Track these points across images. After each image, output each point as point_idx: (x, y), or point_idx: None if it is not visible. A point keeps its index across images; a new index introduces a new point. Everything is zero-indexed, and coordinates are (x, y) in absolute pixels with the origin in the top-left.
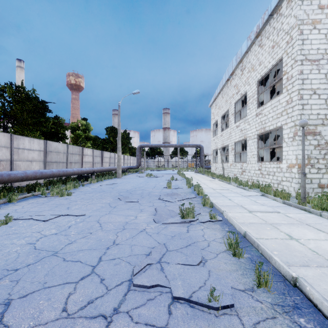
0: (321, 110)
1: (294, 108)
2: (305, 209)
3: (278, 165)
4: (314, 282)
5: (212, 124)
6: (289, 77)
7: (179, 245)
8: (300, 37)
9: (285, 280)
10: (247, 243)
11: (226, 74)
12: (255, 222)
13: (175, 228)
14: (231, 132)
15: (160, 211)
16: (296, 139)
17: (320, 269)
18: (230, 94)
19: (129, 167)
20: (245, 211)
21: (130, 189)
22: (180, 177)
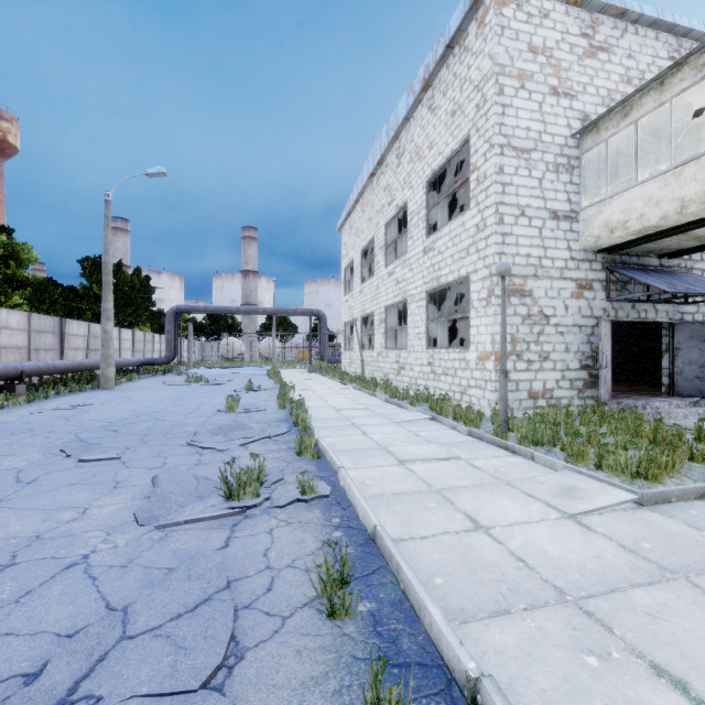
0: (533, 248)
1: (490, 240)
2: (506, 446)
3: (462, 355)
4: (520, 672)
5: (345, 268)
6: (480, 176)
7: (172, 606)
8: (498, 98)
9: (451, 683)
10: (376, 559)
11: (369, 161)
12: (408, 489)
13: (192, 538)
14: (379, 285)
15: (167, 486)
16: (493, 302)
17: (532, 618)
18: (377, 205)
19: (145, 360)
20: (390, 463)
21: (121, 421)
22: (271, 382)
